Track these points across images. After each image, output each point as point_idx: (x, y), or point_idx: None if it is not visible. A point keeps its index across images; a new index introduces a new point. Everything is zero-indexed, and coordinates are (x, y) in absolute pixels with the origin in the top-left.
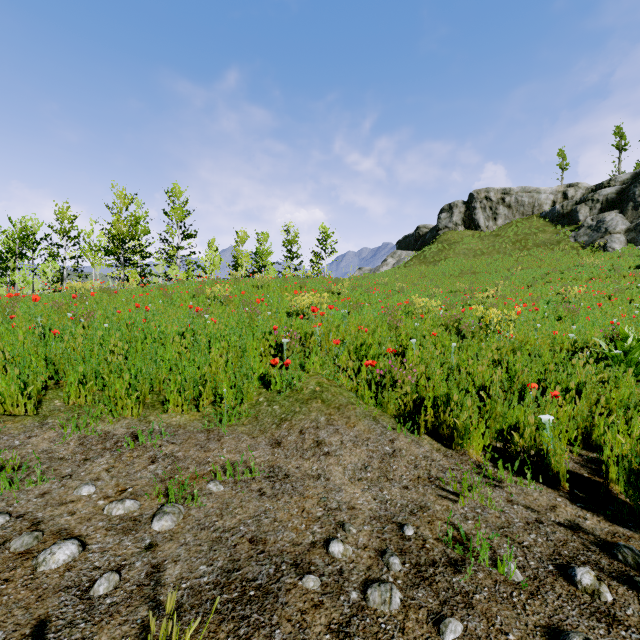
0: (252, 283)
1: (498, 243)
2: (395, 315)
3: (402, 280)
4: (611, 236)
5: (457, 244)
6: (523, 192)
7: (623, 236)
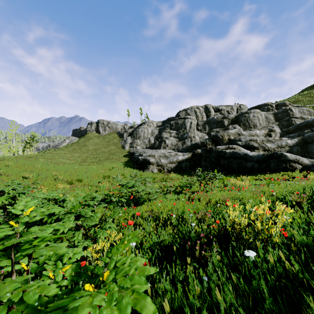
0: (4, 163)
1: (103, 141)
2: (48, 176)
3: (67, 154)
4: (126, 144)
5: (91, 139)
6: (113, 124)
7: (129, 145)
